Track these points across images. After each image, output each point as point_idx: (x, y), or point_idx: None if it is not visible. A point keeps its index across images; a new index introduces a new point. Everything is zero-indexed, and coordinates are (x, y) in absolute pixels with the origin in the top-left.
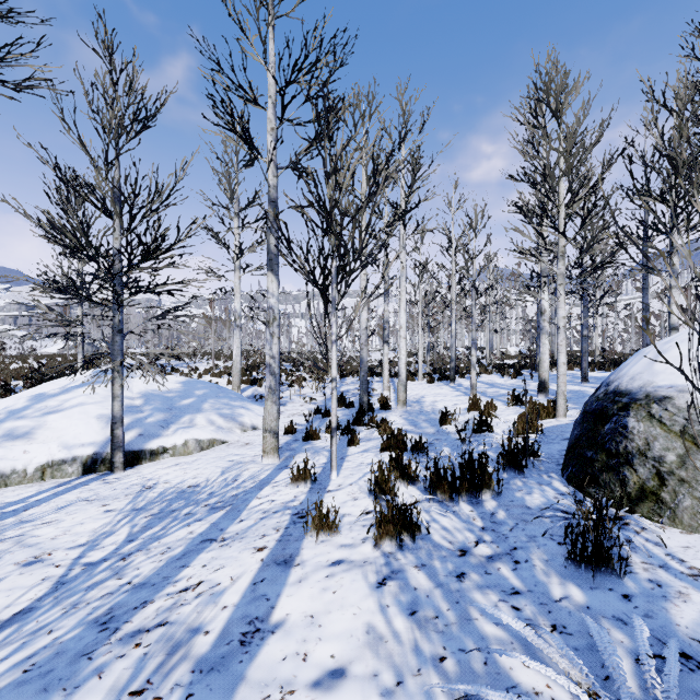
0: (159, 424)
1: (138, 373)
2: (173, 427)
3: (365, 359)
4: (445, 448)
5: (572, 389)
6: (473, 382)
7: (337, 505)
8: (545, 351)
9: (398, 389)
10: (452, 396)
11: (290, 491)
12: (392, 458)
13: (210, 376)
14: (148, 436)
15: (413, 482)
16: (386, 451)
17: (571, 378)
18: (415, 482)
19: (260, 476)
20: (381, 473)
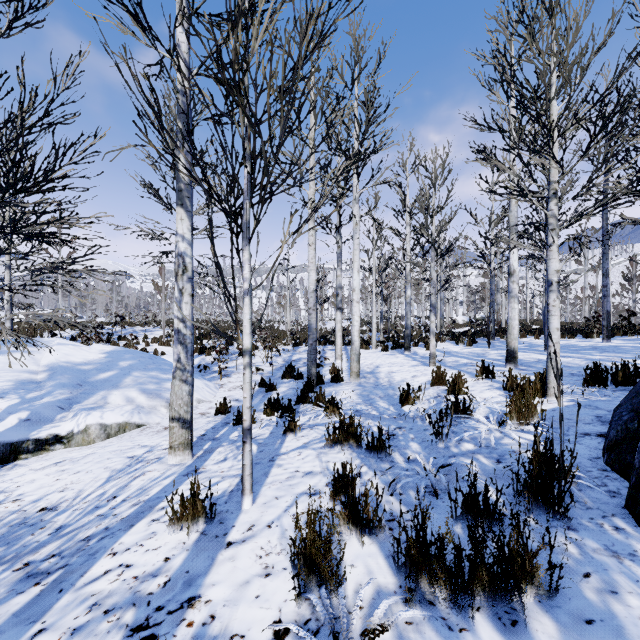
0: (57, 405)
1: (55, 342)
2: (75, 408)
3: (314, 325)
4: (413, 445)
5: (539, 359)
6: (432, 351)
7: (228, 595)
8: (514, 316)
9: (351, 359)
10: (409, 366)
11: (166, 540)
12: (335, 489)
13: (158, 345)
14: (37, 422)
15: (373, 530)
16: (333, 448)
17: (529, 346)
18: (374, 530)
19: (152, 489)
20: (312, 532)
